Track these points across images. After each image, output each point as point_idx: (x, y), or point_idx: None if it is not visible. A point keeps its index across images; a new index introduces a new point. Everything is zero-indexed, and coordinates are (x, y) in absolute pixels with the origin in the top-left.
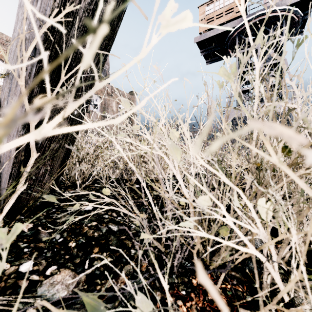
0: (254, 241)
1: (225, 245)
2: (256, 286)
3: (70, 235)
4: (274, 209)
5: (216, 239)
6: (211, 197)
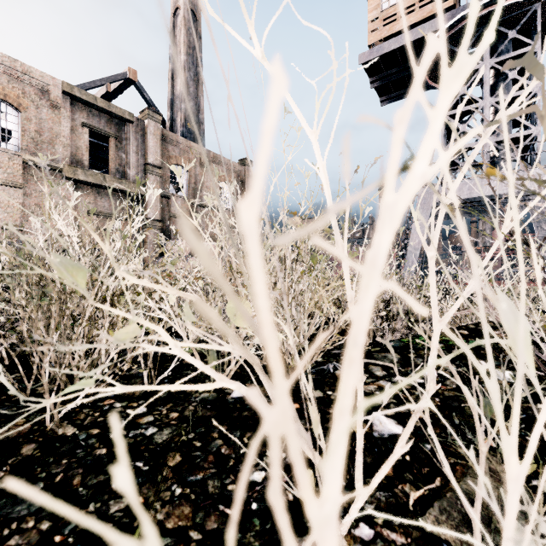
0: None
1: None
2: None
3: None
4: None
5: None
6: None
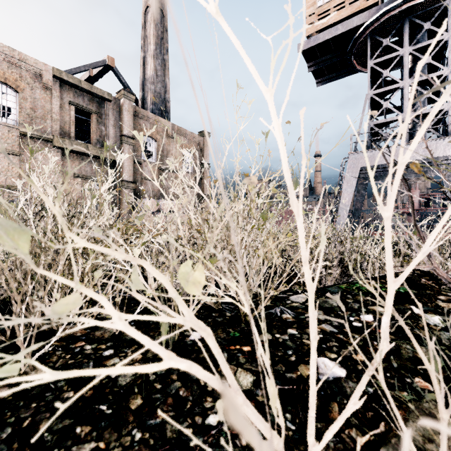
0: None
1: None
2: None
3: None
4: None
5: None
6: None
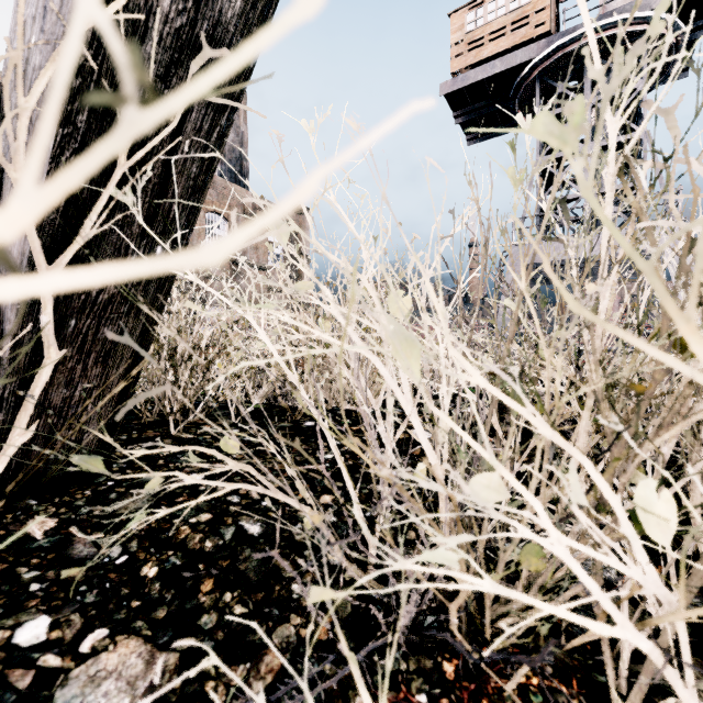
0: (601, 573)
1: (525, 579)
2: (601, 681)
3: (147, 546)
4: (678, 510)
5: (524, 599)
6: (507, 478)
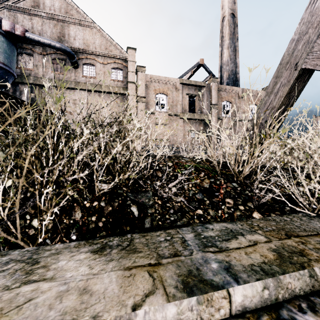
0: None
1: None
2: None
3: (271, 173)
4: None
5: None
6: None
